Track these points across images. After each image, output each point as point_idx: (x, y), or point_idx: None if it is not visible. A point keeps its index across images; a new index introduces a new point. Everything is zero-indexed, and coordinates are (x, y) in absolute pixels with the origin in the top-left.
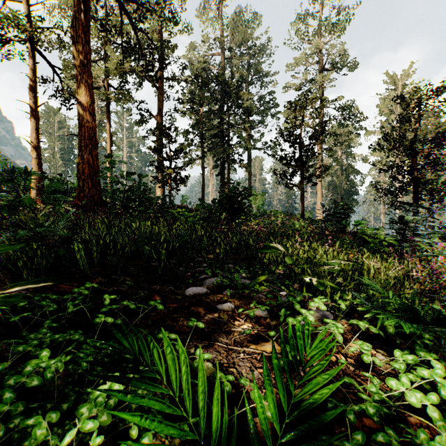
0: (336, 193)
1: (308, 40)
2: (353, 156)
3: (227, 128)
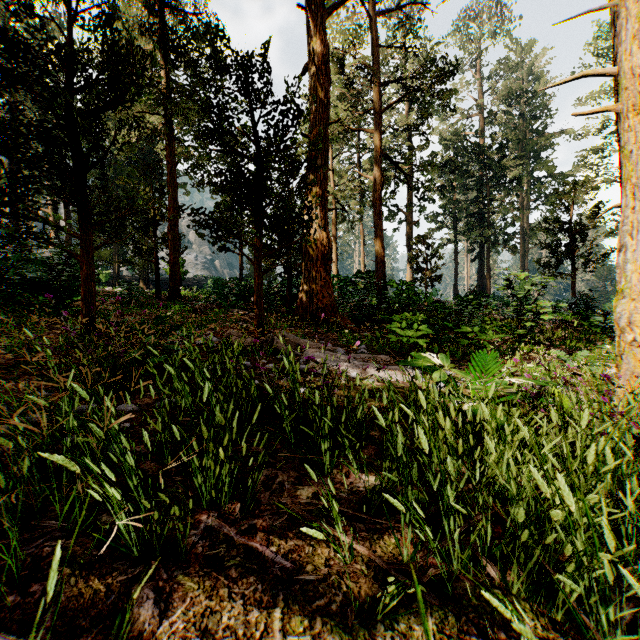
0: None
1: None
2: None
3: (487, 204)
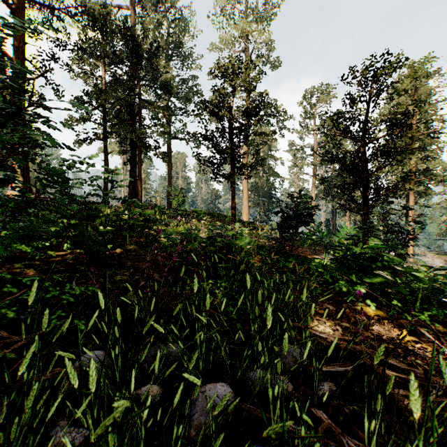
0: (259, 194)
1: (234, 24)
2: (274, 159)
3: (138, 104)
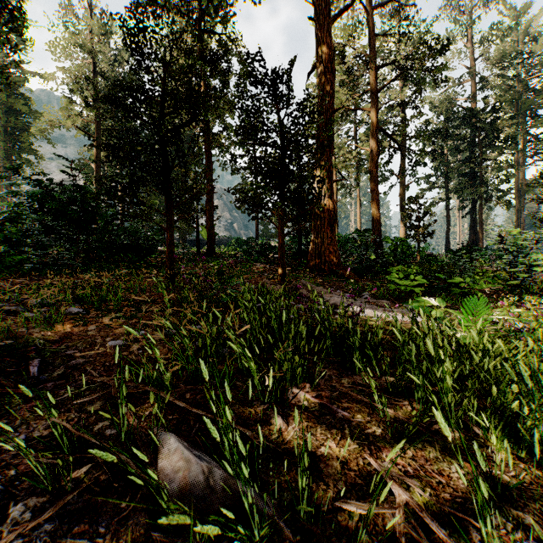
0: None
1: None
2: None
3: (479, 164)
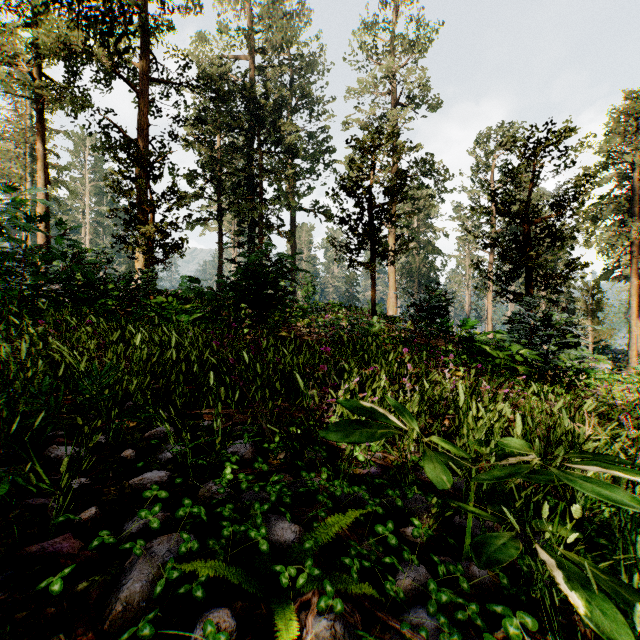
0: (412, 279)
1: (377, 59)
2: (434, 230)
3: (259, 174)
